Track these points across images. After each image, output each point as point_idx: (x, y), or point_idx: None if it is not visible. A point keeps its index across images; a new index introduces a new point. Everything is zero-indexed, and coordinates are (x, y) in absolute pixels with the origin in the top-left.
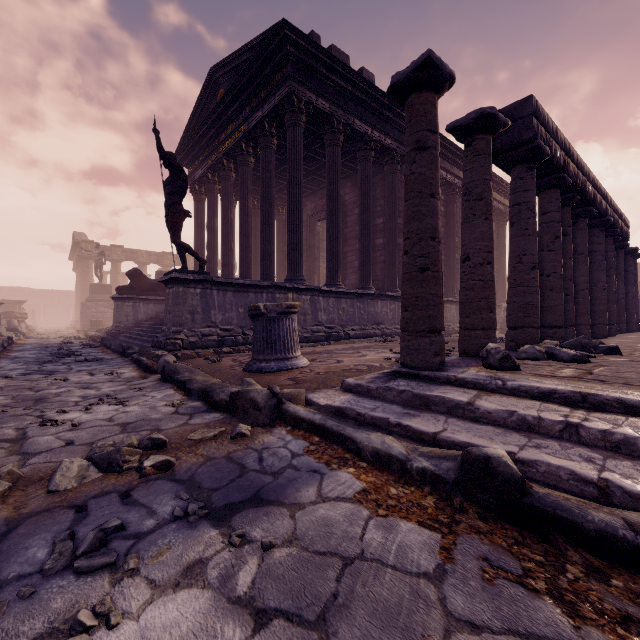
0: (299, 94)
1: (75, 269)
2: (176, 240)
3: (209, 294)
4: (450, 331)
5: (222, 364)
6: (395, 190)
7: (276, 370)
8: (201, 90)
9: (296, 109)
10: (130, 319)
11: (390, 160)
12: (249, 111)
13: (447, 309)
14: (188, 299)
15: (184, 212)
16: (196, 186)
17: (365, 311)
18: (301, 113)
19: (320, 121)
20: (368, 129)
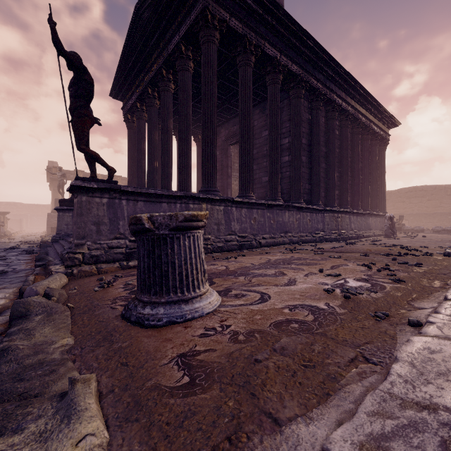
0: (213, 11)
1: (51, 188)
2: (80, 146)
3: (117, 204)
4: (345, 237)
5: (107, 293)
6: (300, 112)
7: (165, 323)
8: (129, 27)
9: (210, 25)
10: (70, 227)
11: (295, 85)
12: (168, 38)
13: (342, 218)
14: (93, 209)
15: (90, 118)
16: (128, 115)
17: (274, 221)
18: (215, 29)
19: (233, 44)
20: (277, 54)
